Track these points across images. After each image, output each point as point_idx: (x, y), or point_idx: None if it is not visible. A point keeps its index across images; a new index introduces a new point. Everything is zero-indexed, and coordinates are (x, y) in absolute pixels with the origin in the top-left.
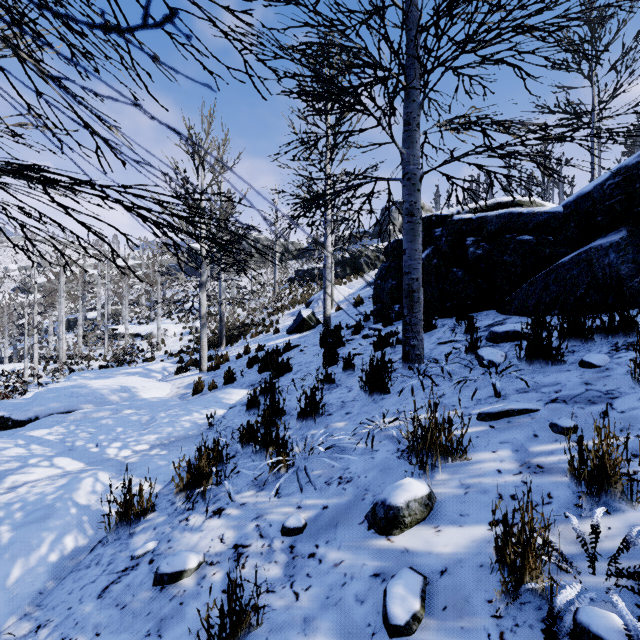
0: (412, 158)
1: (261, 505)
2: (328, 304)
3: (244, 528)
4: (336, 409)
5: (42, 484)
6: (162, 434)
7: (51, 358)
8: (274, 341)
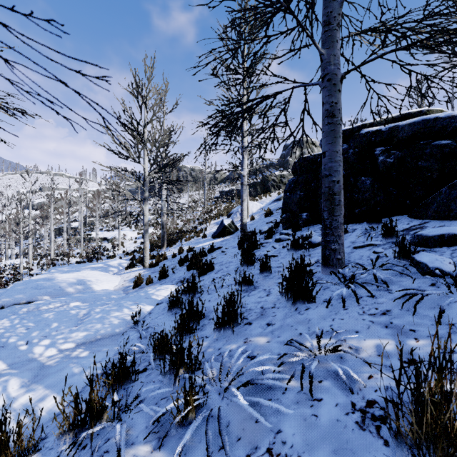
0: (332, 58)
1: None
2: (244, 214)
3: None
4: (255, 317)
5: None
6: (90, 331)
7: (44, 255)
8: (202, 244)
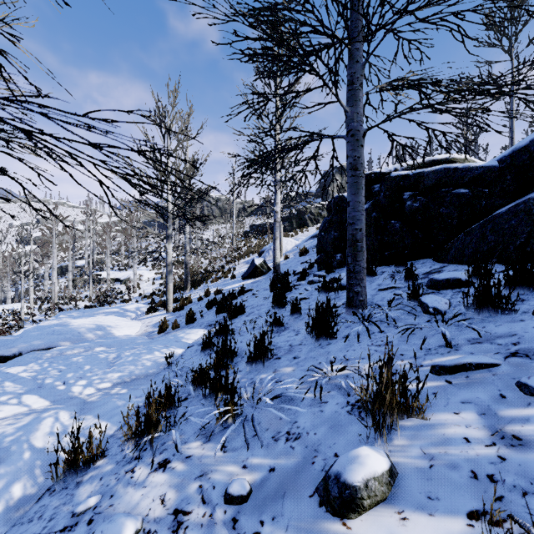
0: (356, 115)
1: (206, 460)
2: (277, 253)
3: (187, 488)
4: (284, 353)
5: (6, 423)
6: (124, 372)
7: (46, 299)
8: (231, 285)
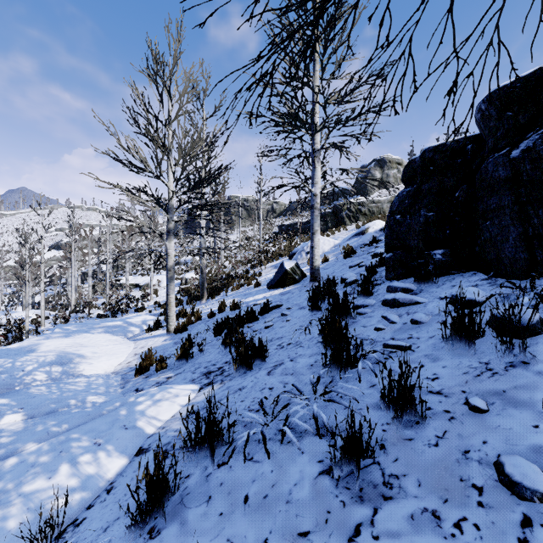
0: None
1: None
2: (316, 253)
3: None
4: None
5: None
6: None
7: (66, 305)
8: (253, 296)
